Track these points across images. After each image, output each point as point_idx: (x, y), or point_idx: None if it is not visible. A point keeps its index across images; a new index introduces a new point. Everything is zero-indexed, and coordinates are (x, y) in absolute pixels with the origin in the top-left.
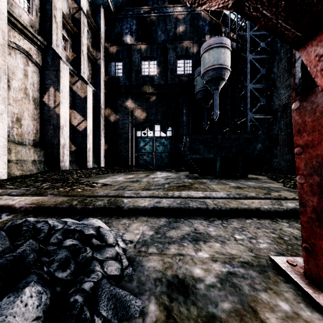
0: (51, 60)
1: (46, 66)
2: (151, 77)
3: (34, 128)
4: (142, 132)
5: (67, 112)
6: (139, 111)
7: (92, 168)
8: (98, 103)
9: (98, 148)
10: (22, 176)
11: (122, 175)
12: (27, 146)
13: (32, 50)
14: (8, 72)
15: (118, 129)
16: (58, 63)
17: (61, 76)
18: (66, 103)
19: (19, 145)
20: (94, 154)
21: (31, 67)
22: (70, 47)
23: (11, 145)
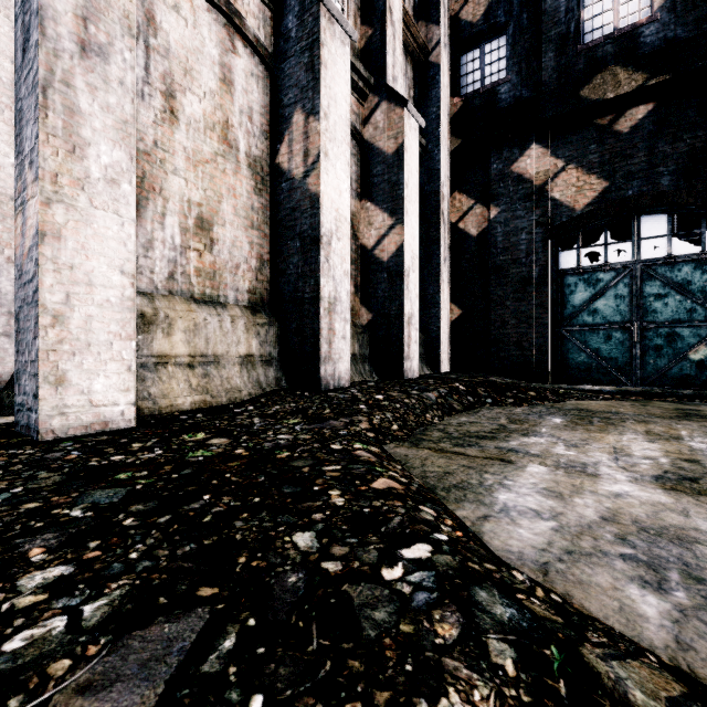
0: (297, 22)
1: (284, 48)
2: (624, 37)
3: (253, 253)
4: (580, 252)
5: (344, 189)
6: (571, 178)
7: (419, 380)
8: (431, 182)
9: (431, 317)
10: (194, 416)
11: (564, 427)
12: (227, 310)
13: (243, 2)
14: (170, 66)
15: (492, 253)
16: (315, 19)
17: (323, 61)
18: (341, 158)
19: (204, 305)
20: (421, 335)
21: (243, 59)
22: (356, 11)
23: (176, 304)
